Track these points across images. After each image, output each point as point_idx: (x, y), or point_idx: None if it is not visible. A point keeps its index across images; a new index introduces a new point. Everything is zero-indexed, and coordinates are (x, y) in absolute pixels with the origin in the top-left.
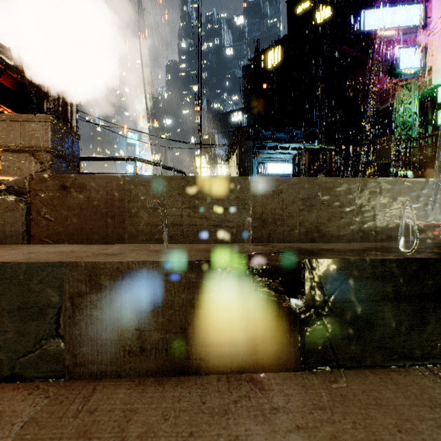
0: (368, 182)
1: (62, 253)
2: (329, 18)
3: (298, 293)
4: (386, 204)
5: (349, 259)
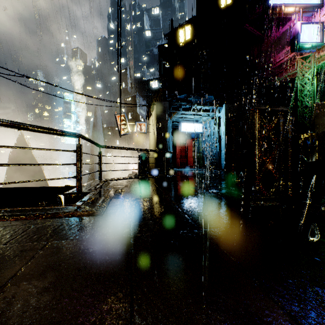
0: None
1: None
2: (230, 3)
3: None
4: None
5: None
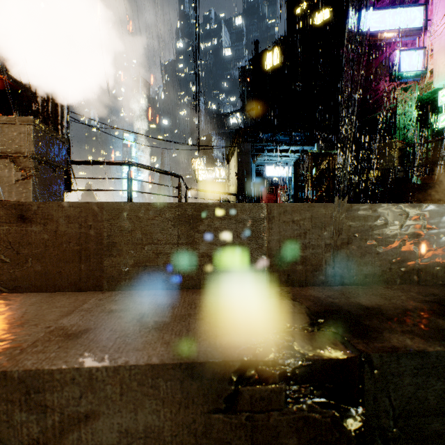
0: (409, 209)
1: (2, 328)
2: (328, 19)
3: (353, 405)
4: (431, 236)
5: (428, 351)
